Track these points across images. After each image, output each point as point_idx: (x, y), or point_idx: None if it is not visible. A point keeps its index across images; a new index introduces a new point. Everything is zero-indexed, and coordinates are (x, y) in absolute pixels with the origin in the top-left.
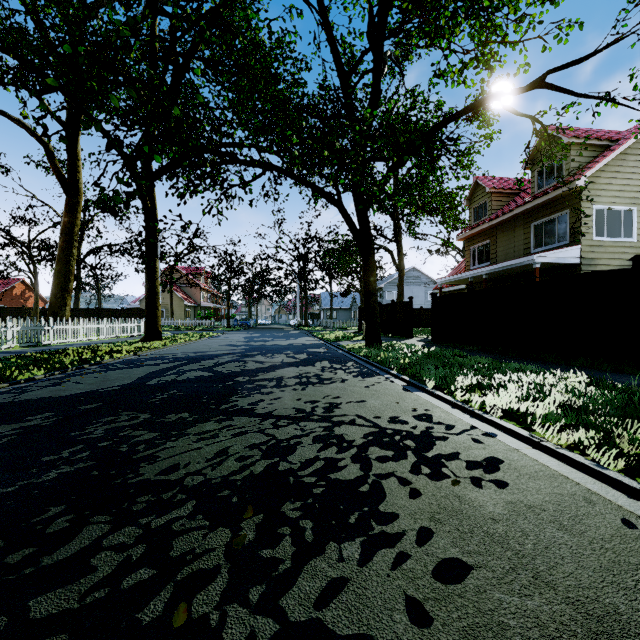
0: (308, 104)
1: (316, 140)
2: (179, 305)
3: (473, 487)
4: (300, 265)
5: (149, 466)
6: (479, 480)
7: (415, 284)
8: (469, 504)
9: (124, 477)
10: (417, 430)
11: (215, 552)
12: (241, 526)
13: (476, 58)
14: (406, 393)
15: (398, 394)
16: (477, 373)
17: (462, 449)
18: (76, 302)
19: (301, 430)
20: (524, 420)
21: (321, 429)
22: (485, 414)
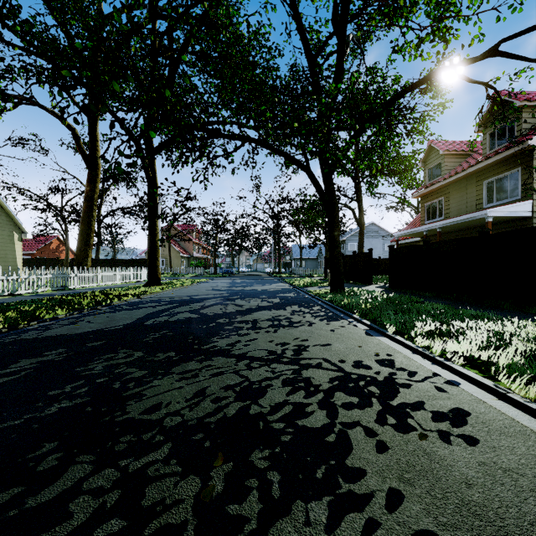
0: (280, 85)
1: (287, 115)
2: (176, 256)
3: (441, 442)
4: (274, 222)
5: (135, 404)
6: (447, 434)
7: (374, 237)
8: (439, 463)
9: (112, 415)
10: (380, 376)
11: (184, 504)
12: (211, 475)
13: (432, 33)
14: (368, 337)
15: (361, 338)
16: (435, 319)
17: (426, 398)
18: (97, 254)
19: (272, 372)
20: (487, 369)
21: (290, 372)
22: (446, 361)
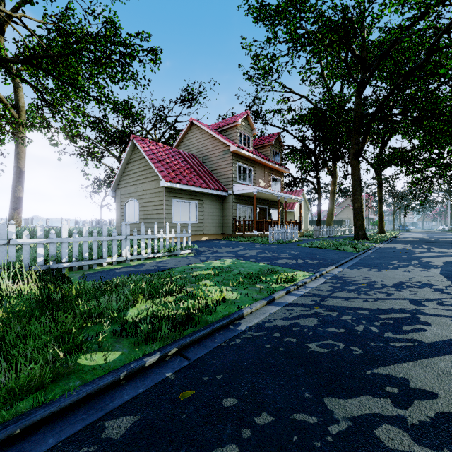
0: None
1: None
2: None
3: None
4: (451, 187)
5: None
6: None
7: None
8: None
9: None
10: None
11: None
12: None
13: None
14: None
15: None
16: None
17: None
18: None
19: None
20: None
21: None
22: None
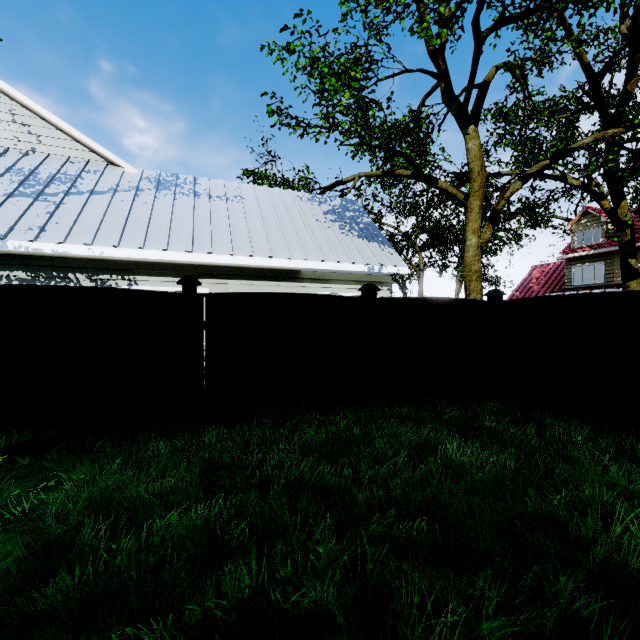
0: None
1: None
2: None
3: None
4: None
5: None
6: None
7: None
8: None
9: None
10: None
11: None
12: None
13: None
14: None
15: None
16: None
17: None
18: None
19: None
20: None
21: None
22: None
